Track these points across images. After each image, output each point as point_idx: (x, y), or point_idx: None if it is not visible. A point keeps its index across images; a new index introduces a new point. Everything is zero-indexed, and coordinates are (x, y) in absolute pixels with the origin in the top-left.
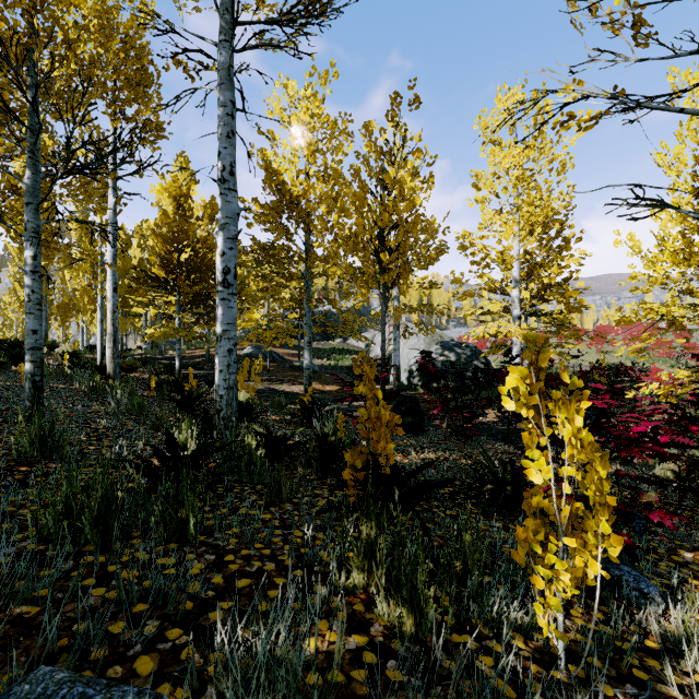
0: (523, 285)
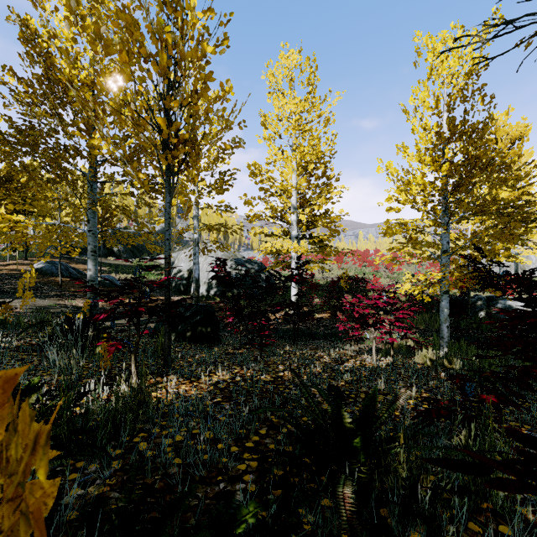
0: (301, 210)
